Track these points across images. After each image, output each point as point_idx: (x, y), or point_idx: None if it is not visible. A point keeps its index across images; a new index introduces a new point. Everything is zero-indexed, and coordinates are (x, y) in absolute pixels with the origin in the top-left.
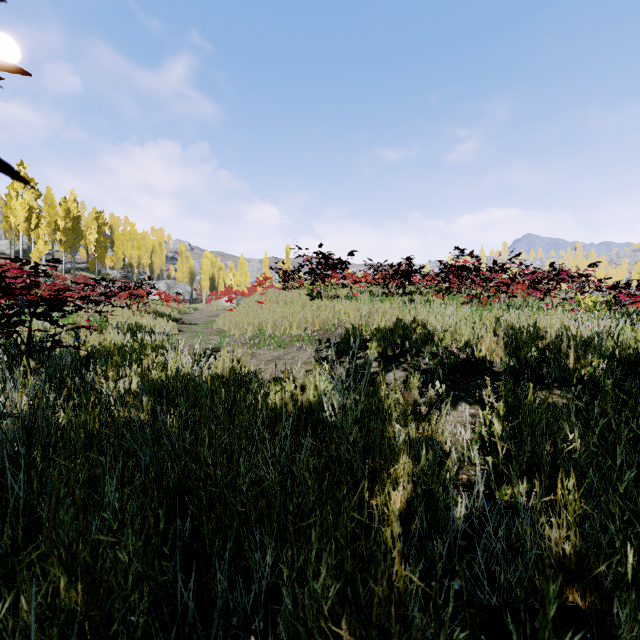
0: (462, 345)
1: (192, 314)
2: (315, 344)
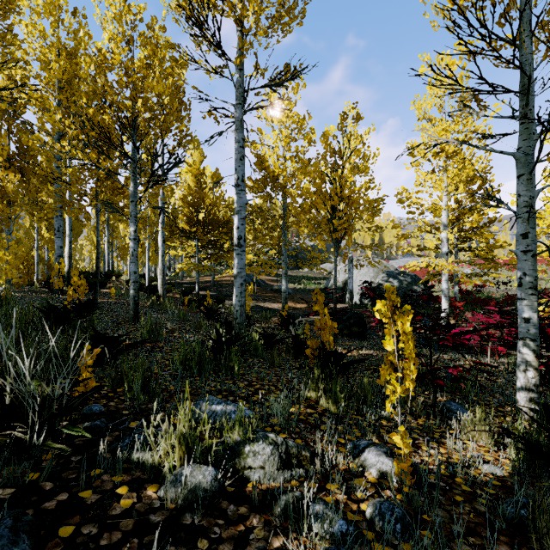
0: None
1: None
2: None
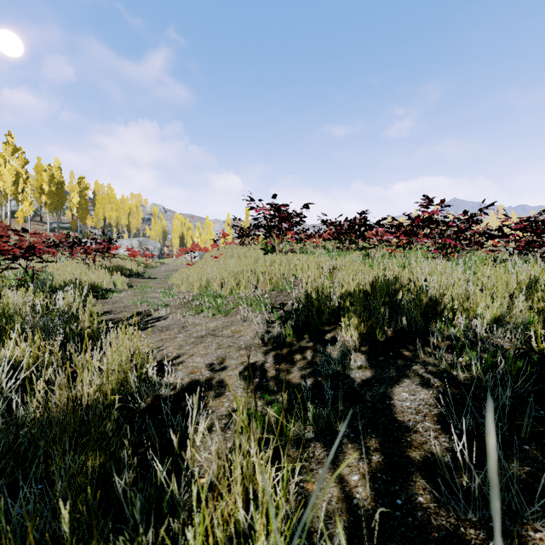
0: (487, 321)
1: (158, 268)
2: (265, 313)
